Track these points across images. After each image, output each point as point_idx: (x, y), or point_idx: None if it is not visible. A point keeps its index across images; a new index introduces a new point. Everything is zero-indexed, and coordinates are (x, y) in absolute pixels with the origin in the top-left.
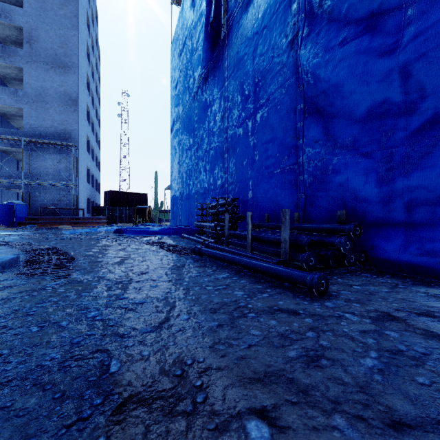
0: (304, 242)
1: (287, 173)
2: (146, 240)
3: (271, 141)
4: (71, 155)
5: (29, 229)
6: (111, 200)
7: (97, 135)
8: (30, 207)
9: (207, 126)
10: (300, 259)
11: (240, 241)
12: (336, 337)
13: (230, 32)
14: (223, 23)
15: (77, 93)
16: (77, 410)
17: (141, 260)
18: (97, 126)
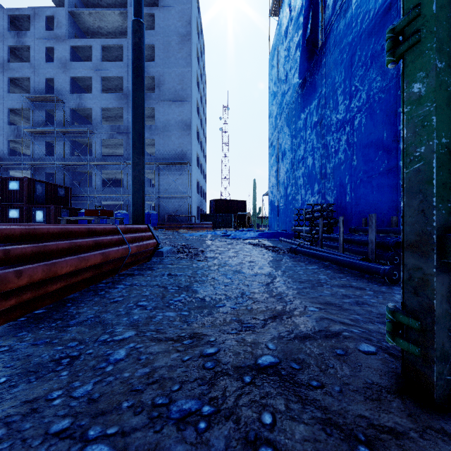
0: (390, 243)
1: (386, 177)
2: (249, 242)
3: (370, 145)
4: (186, 172)
5: (160, 232)
6: (215, 207)
7: (204, 151)
8: (159, 215)
9: (304, 133)
10: (384, 258)
11: (333, 243)
12: (384, 300)
13: (328, 40)
14: (322, 24)
15: (190, 119)
16: (236, 301)
17: (248, 254)
18: (204, 143)
